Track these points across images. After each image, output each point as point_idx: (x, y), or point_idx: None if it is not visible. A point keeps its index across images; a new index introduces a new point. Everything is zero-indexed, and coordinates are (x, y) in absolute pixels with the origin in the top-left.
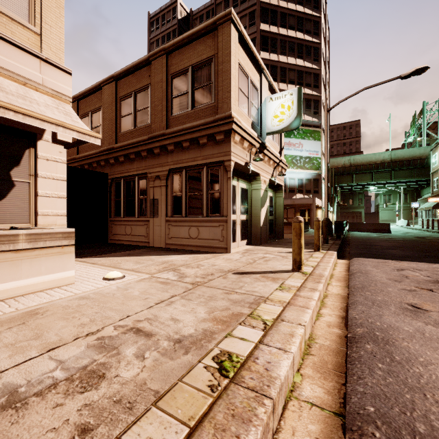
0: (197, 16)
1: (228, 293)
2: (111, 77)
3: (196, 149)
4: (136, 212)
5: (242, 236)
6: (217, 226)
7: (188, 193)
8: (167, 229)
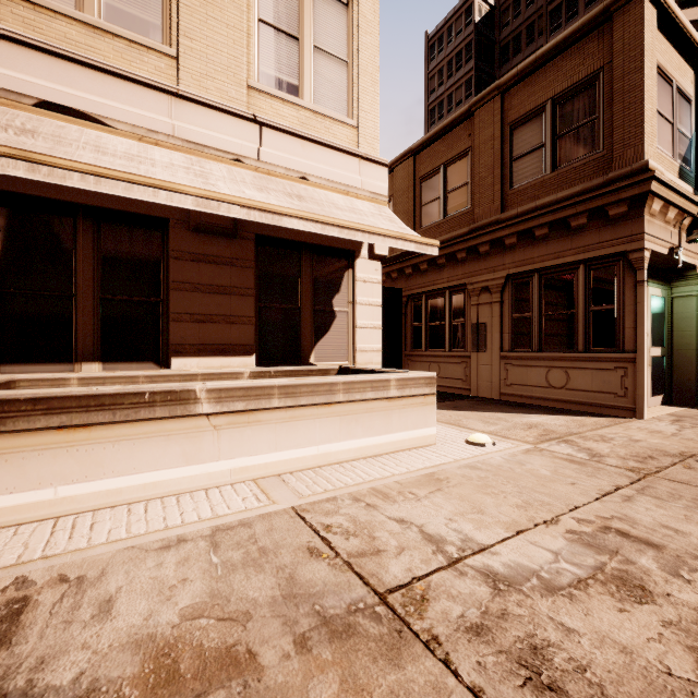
0: (509, 4)
1: None
2: (407, 152)
3: (562, 238)
4: (447, 344)
5: (654, 388)
6: (609, 368)
7: (545, 311)
8: (503, 370)
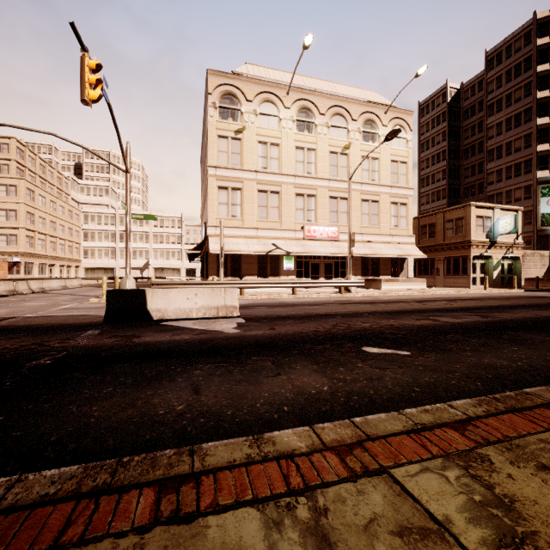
0: (468, 88)
1: (460, 290)
2: (416, 218)
3: (456, 250)
4: (429, 273)
5: (481, 284)
6: (465, 279)
7: (453, 266)
8: (444, 280)
